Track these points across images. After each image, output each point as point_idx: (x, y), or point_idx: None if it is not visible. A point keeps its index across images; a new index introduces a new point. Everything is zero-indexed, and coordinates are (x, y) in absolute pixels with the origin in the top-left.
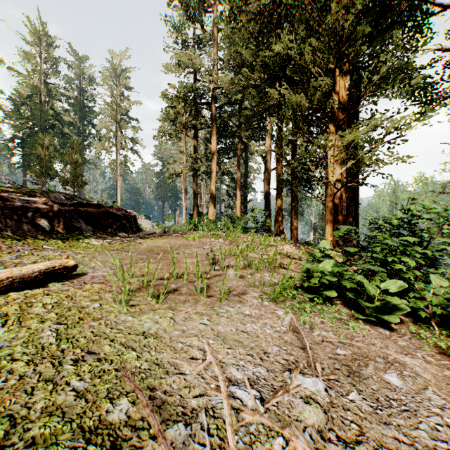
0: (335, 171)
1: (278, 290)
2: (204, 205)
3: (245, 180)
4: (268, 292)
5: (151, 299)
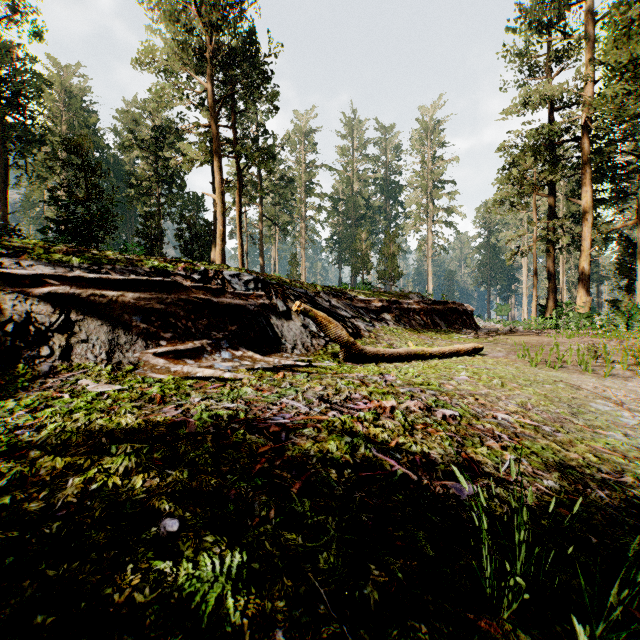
0: None
1: None
2: (563, 289)
3: None
4: None
5: (549, 367)
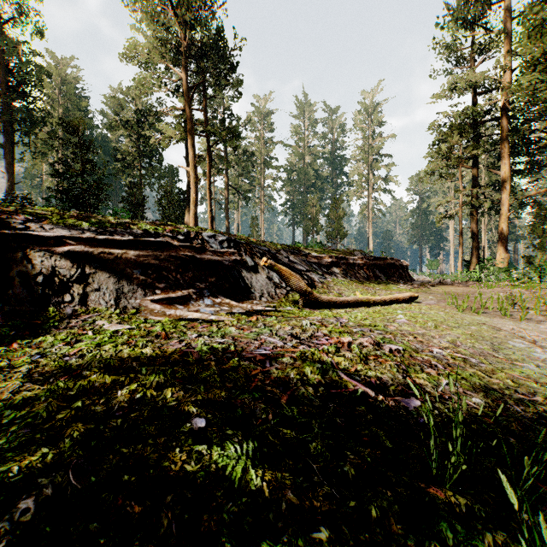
0: None
1: None
2: (485, 247)
3: None
4: None
5: (473, 313)
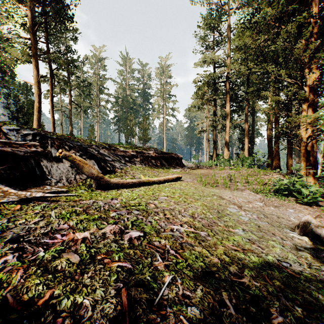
0: (308, 131)
1: (259, 190)
2: (219, 148)
3: (252, 129)
4: (254, 189)
5: (210, 187)
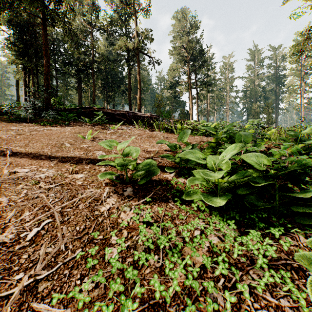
0: None
1: None
2: None
3: None
4: None
5: None
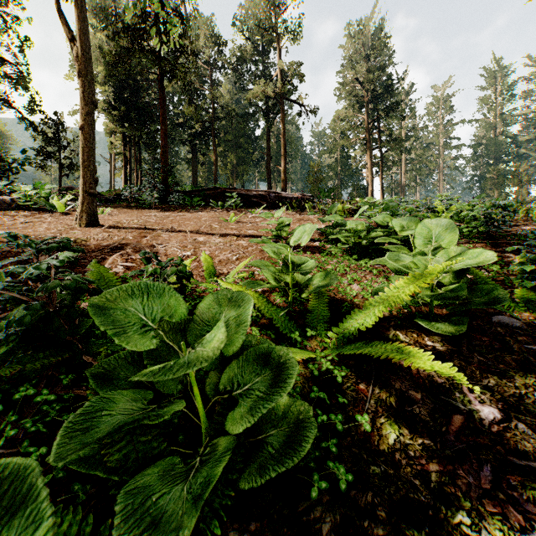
0: None
1: None
2: None
3: None
4: None
5: None
